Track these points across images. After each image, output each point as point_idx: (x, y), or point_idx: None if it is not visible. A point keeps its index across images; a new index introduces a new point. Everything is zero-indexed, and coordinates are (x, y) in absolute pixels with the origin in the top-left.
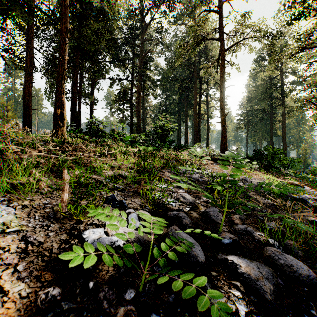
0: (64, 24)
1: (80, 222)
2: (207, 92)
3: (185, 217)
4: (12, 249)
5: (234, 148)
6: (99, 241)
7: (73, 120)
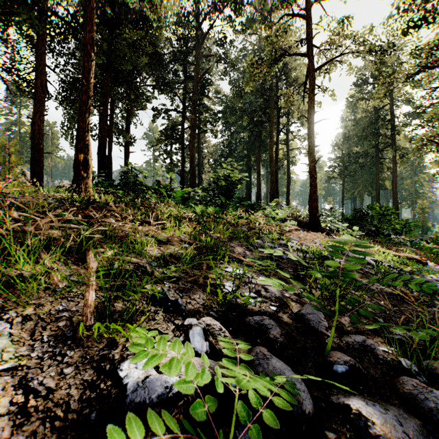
0: (89, 32)
1: (114, 343)
2: (287, 128)
3: (273, 325)
4: (2, 407)
5: (327, 207)
6: (147, 388)
7: (101, 168)
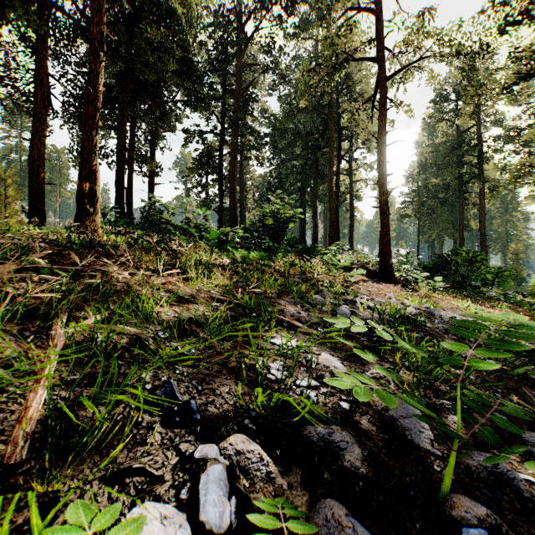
0: (97, 26)
1: (51, 507)
2: (350, 155)
3: (349, 442)
4: None
5: (403, 252)
6: None
7: (117, 203)
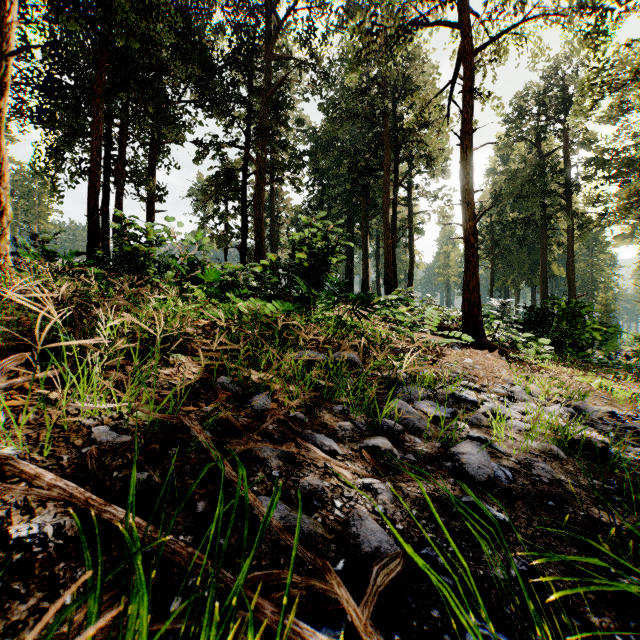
0: None
1: None
2: (410, 179)
3: None
4: None
5: (496, 303)
6: None
7: (88, 231)
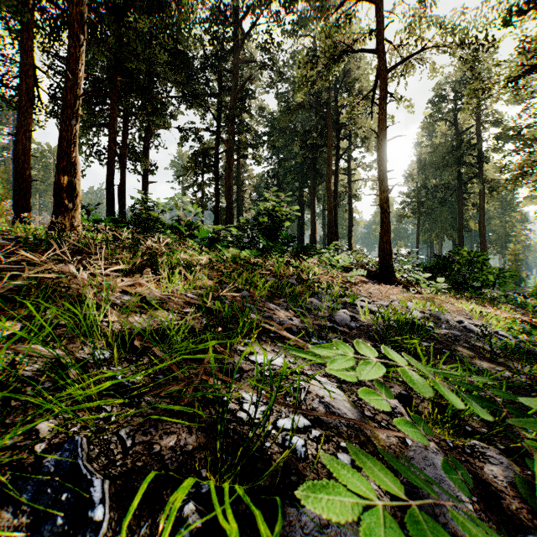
0: (77, 7)
1: None
2: (349, 154)
3: None
4: None
5: (404, 252)
6: None
7: (107, 201)
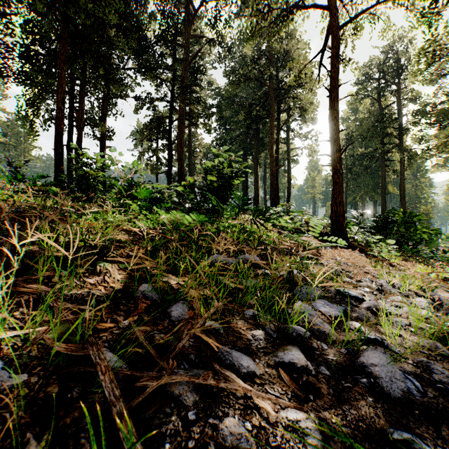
0: None
1: None
2: (288, 125)
3: None
4: None
5: (355, 213)
6: None
7: (55, 160)
